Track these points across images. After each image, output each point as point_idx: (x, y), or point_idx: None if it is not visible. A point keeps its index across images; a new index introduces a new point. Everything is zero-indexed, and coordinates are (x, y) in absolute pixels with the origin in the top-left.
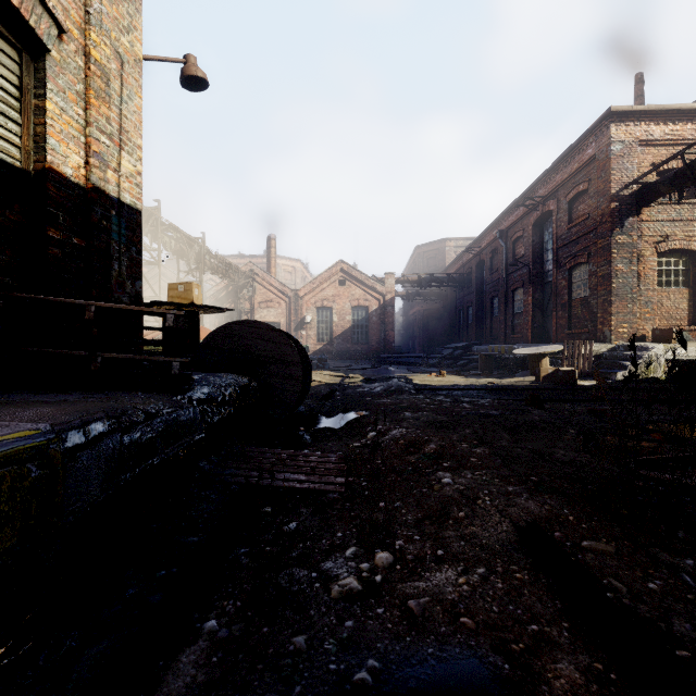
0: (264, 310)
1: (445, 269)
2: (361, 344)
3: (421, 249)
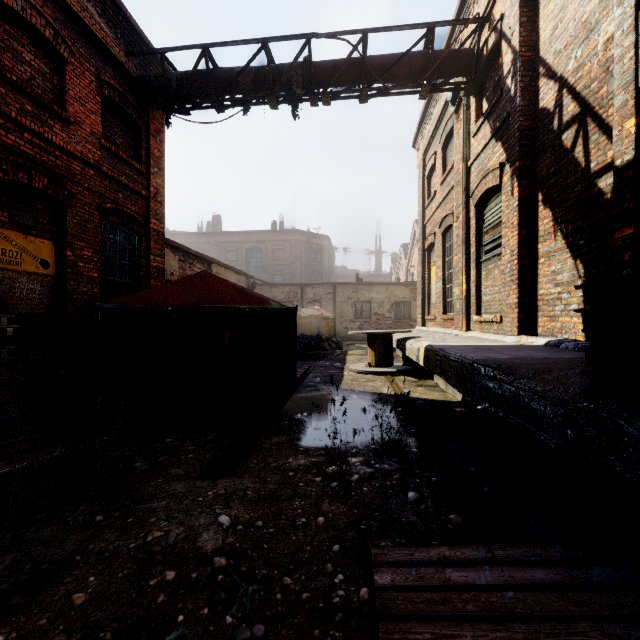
0: None
1: None
2: None
3: None
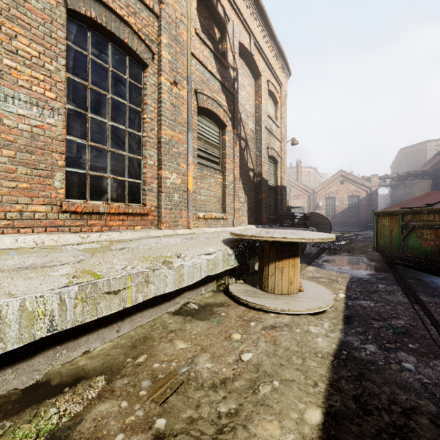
0: (295, 200)
1: (423, 165)
2: (354, 217)
3: (404, 150)
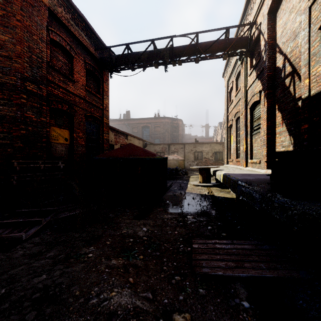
0: None
1: None
2: None
3: None
